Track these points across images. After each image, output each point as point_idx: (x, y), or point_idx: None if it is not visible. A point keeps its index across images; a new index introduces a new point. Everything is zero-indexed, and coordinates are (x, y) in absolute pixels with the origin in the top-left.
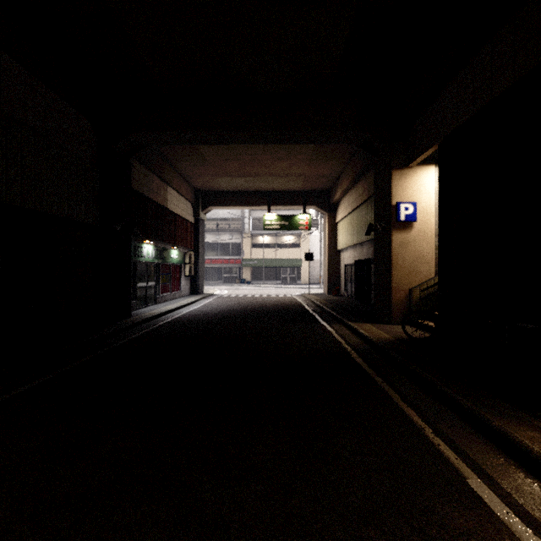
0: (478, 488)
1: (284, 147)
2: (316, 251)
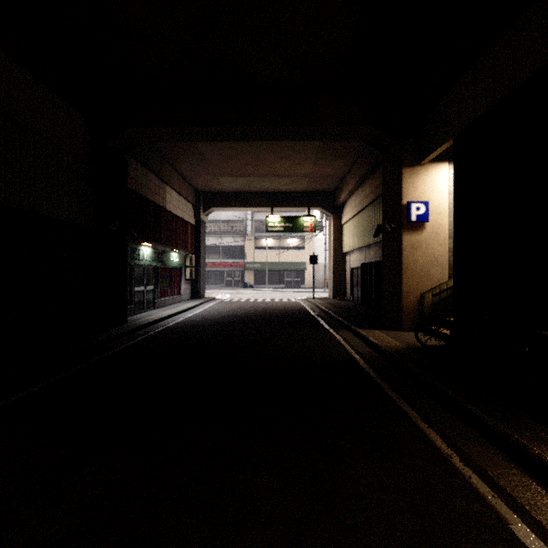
0: (525, 537)
1: (288, 145)
2: (321, 254)
